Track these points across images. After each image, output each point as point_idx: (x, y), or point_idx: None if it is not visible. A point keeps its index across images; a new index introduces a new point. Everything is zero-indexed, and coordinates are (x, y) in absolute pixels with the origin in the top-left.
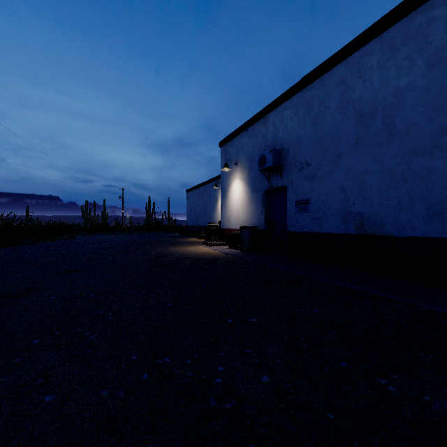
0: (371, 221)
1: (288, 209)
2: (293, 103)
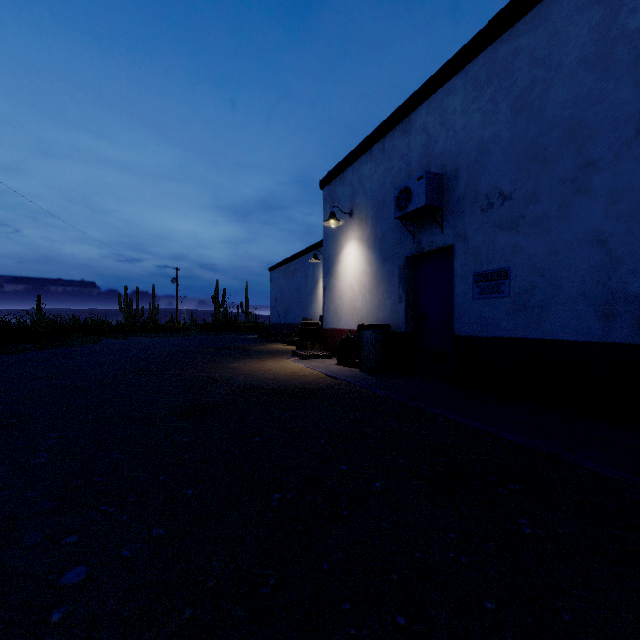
0: None
1: (457, 292)
2: (469, 77)
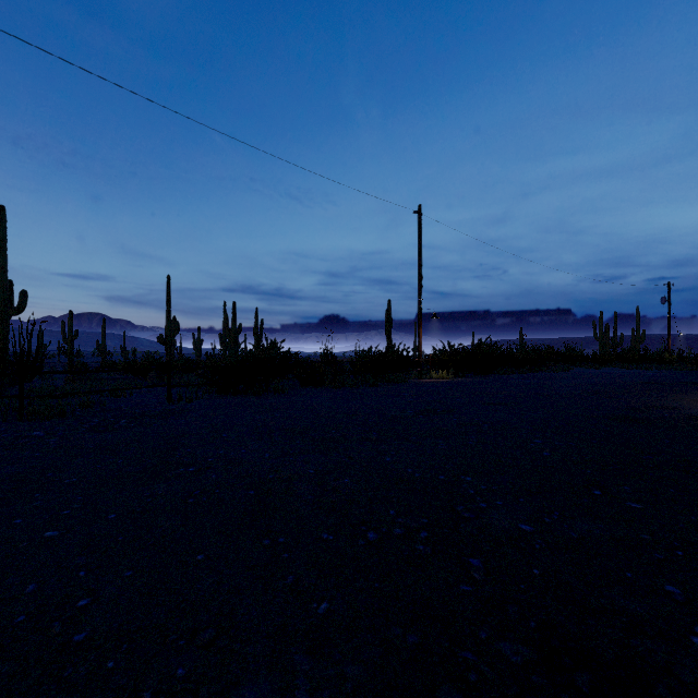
0: None
1: None
2: None
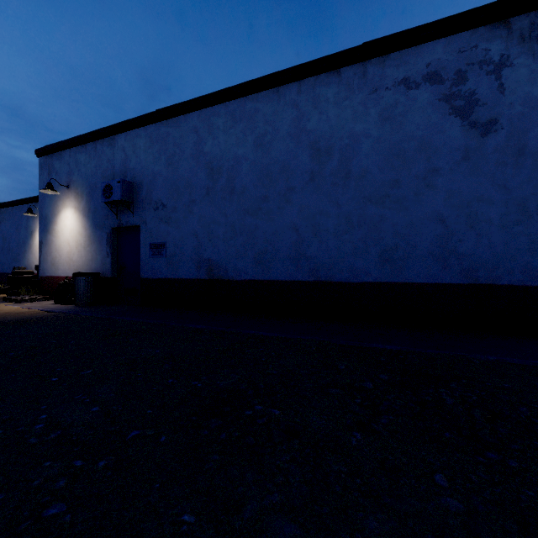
0: (219, 266)
1: (142, 253)
2: (148, 133)
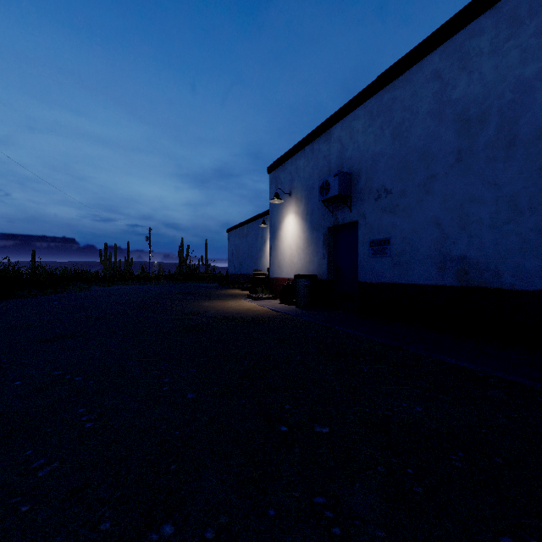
0: (481, 267)
1: (360, 253)
2: (367, 110)
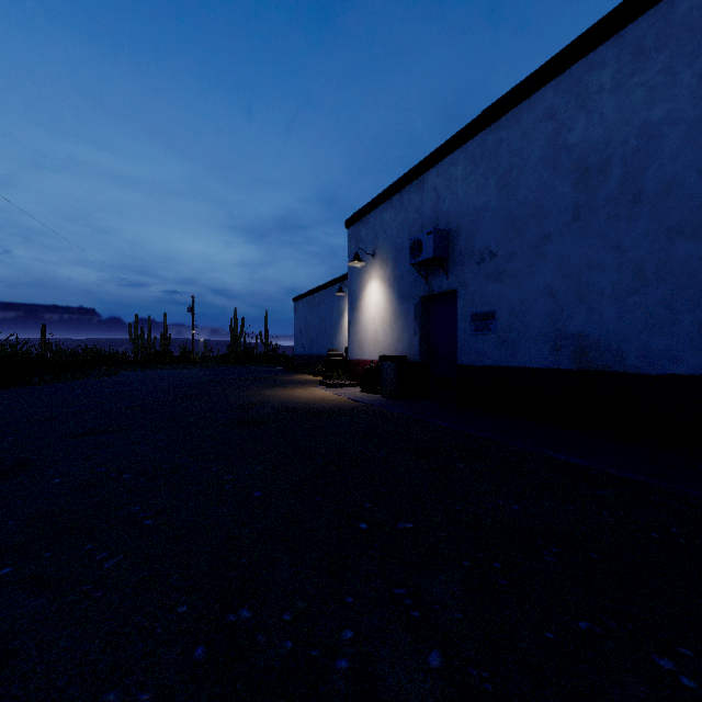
0: (602, 347)
1: (459, 329)
2: (467, 153)
